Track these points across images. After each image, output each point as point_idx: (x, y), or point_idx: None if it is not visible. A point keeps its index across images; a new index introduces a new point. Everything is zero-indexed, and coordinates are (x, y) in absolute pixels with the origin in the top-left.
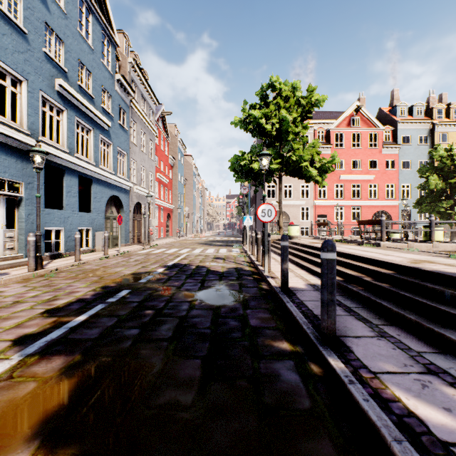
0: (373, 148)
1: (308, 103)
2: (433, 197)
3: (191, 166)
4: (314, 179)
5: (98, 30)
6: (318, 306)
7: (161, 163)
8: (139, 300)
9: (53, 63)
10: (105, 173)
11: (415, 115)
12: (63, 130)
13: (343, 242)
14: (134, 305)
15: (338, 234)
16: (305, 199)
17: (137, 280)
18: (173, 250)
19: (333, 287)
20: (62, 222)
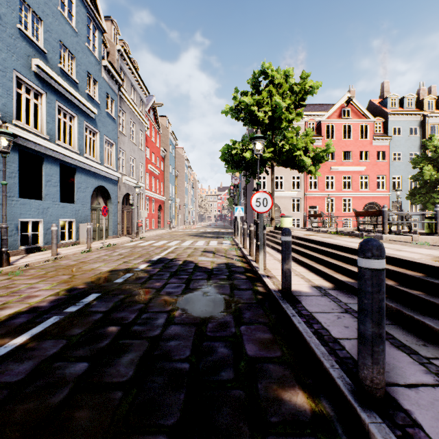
0: (364, 140)
1: (301, 90)
2: (427, 187)
3: (183, 158)
4: (307, 169)
5: (83, 12)
6: (333, 321)
7: (152, 155)
8: (105, 309)
9: (30, 41)
10: (90, 162)
11: (405, 106)
12: (41, 114)
13: (339, 234)
14: (96, 317)
15: (331, 225)
16: (296, 190)
17: (113, 279)
18: (162, 242)
19: (382, 314)
20: (40, 213)
